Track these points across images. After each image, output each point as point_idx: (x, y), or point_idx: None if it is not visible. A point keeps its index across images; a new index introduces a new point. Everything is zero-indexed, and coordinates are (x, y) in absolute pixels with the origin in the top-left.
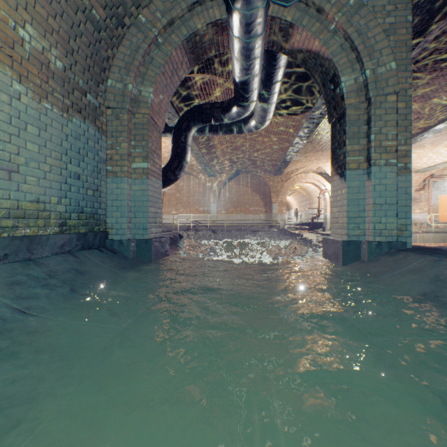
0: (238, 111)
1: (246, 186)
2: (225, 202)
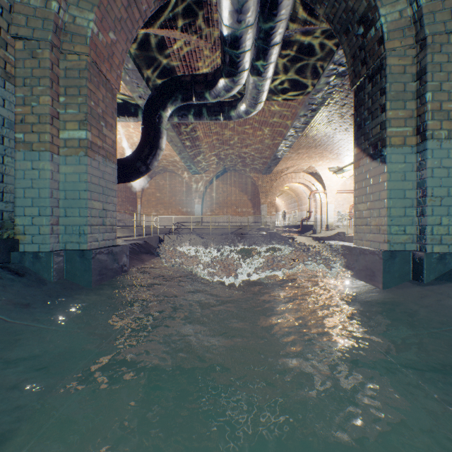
0: (226, 84)
1: (233, 186)
2: (211, 203)
